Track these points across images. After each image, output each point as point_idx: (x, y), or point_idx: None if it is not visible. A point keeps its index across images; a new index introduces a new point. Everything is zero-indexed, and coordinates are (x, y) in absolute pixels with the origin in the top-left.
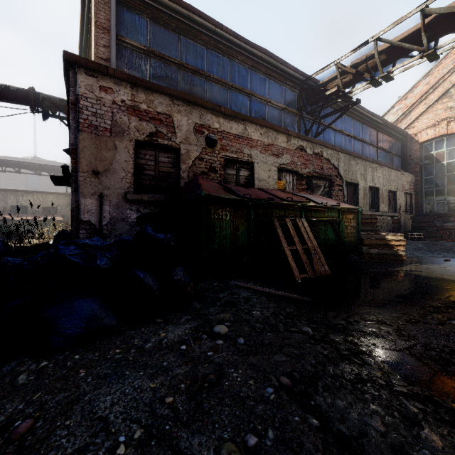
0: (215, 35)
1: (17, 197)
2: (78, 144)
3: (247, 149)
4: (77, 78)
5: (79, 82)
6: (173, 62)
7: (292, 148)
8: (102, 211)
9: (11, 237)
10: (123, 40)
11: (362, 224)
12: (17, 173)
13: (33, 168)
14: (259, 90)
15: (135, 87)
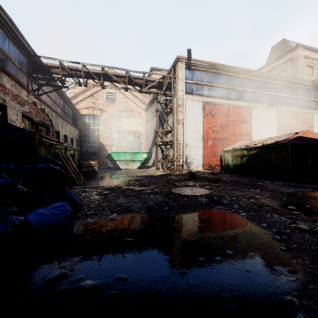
0: None
1: None
2: None
3: (2, 94)
4: None
5: None
6: None
7: (30, 101)
8: None
9: None
10: None
11: None
12: None
13: None
14: (2, 45)
15: None
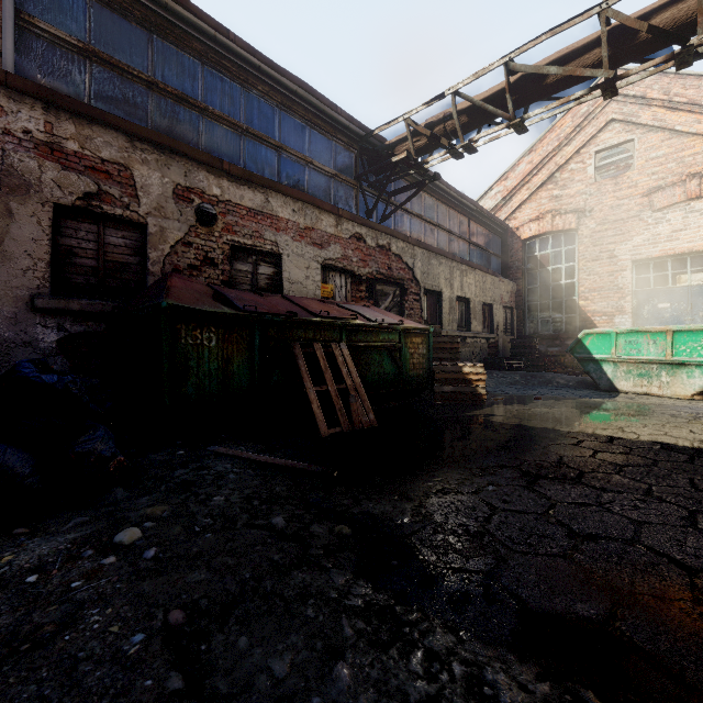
0: (217, 44)
1: None
2: None
3: (270, 233)
4: None
5: None
6: (138, 77)
7: (344, 235)
8: None
9: None
10: (32, 23)
11: (441, 350)
12: None
13: None
14: (294, 143)
15: (54, 110)
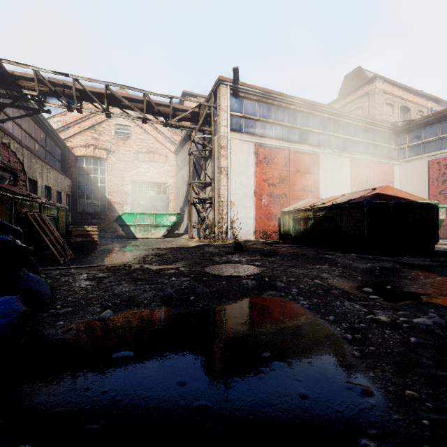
0: None
1: None
2: None
3: None
4: None
5: None
6: None
7: None
8: None
9: None
10: None
11: None
12: None
13: None
14: None
15: None
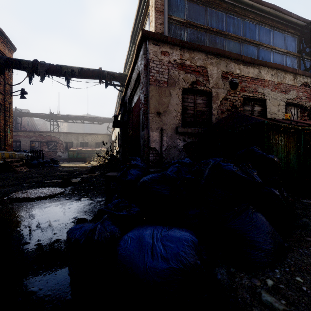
0: (233, 1)
1: (83, 137)
2: (148, 94)
3: (260, 89)
4: (148, 48)
5: (149, 50)
6: (203, 28)
7: (297, 84)
8: (162, 141)
9: (81, 160)
10: (170, 18)
11: None
12: (79, 124)
13: (90, 120)
14: (265, 40)
15: (182, 49)
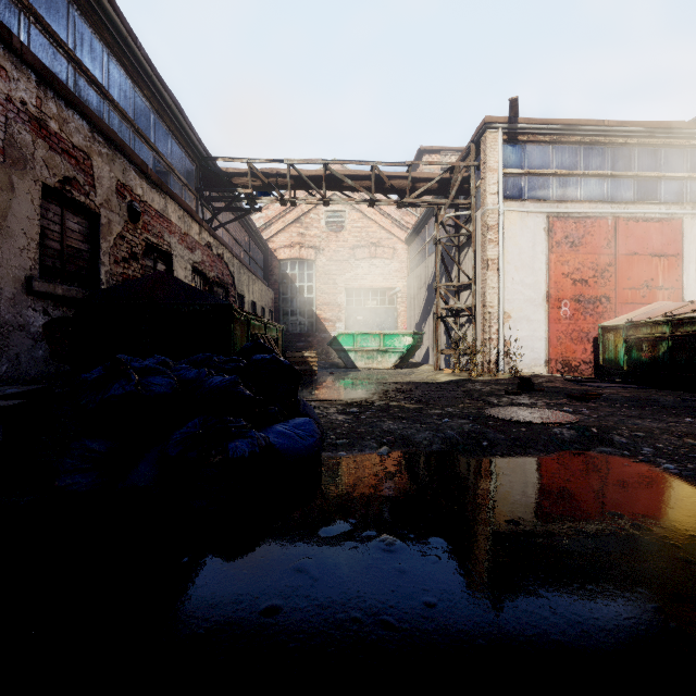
0: (124, 43)
1: None
2: None
3: (167, 235)
4: None
5: None
6: (66, 52)
7: (203, 243)
8: None
9: None
10: None
11: None
12: None
13: None
14: (163, 149)
15: (43, 86)
